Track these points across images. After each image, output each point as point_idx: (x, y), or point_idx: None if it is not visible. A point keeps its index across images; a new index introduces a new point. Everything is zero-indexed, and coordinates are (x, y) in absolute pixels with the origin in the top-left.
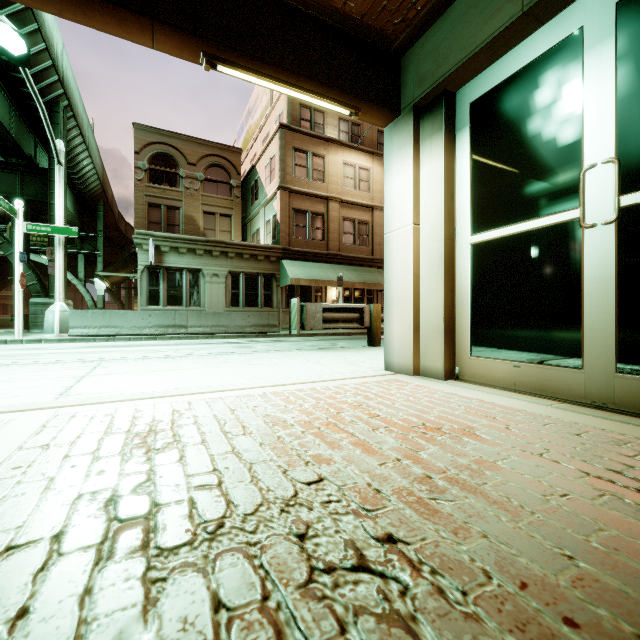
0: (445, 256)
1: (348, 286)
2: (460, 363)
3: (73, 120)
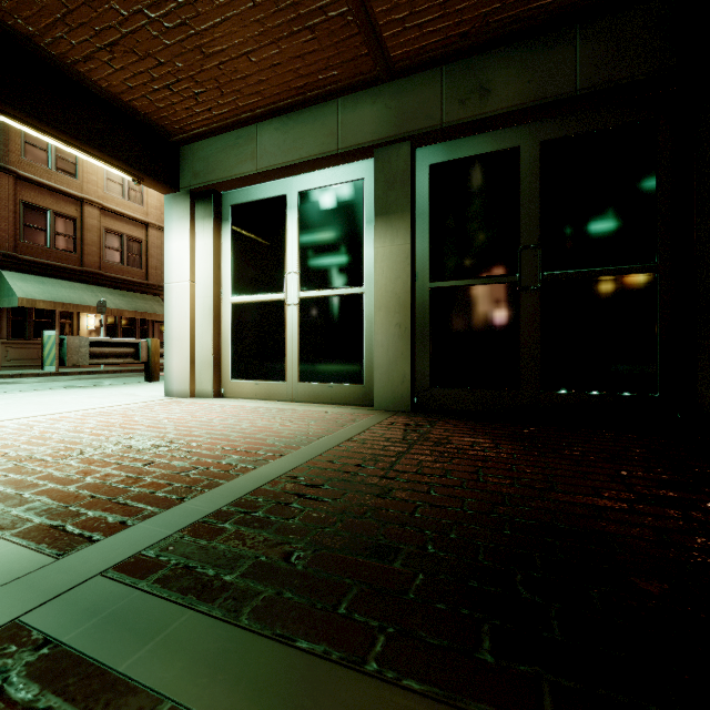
0: (214, 309)
1: (114, 314)
2: (225, 385)
3: None
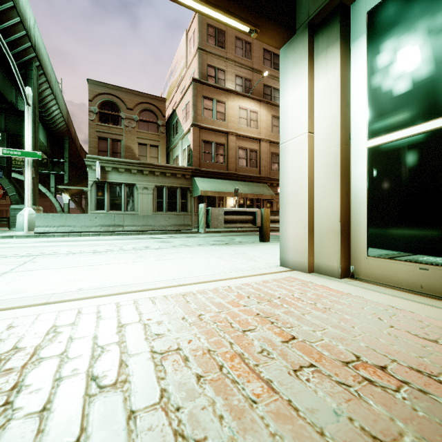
0: (341, 160)
1: (242, 196)
2: (356, 262)
3: (43, 76)
